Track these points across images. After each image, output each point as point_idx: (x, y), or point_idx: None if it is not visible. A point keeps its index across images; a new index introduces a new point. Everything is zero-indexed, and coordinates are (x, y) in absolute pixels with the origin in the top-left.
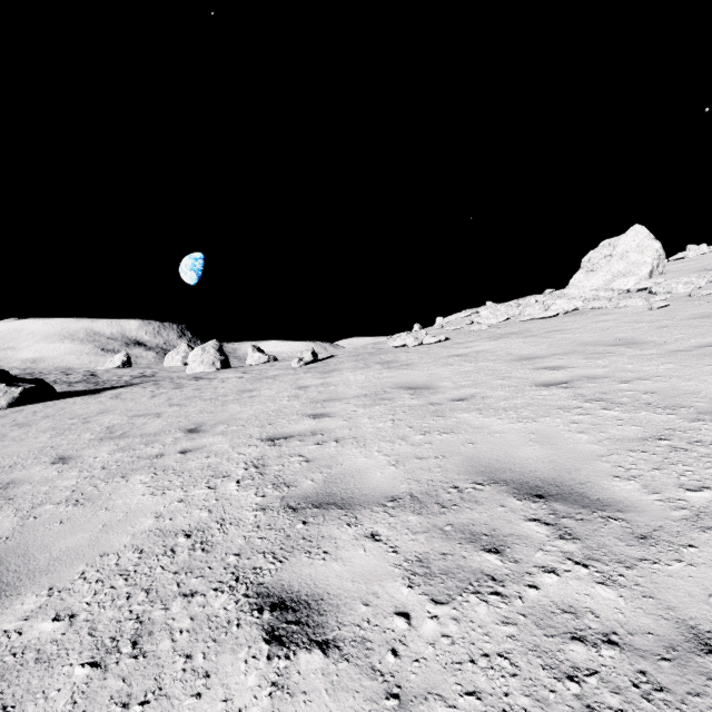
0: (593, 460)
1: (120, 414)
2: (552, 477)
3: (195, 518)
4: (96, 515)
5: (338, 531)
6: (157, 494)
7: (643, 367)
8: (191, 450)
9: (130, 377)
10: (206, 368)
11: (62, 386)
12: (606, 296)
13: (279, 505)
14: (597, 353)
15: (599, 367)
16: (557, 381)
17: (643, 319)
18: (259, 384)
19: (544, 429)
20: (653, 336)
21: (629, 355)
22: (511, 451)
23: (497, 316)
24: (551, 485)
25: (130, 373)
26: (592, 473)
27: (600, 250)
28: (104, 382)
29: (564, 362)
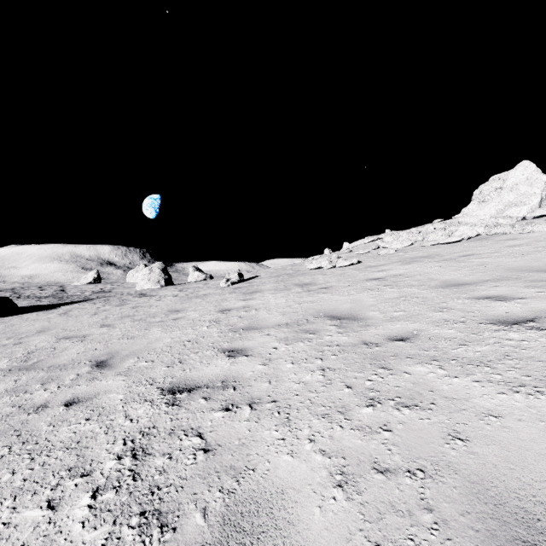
0: None
1: (53, 334)
2: None
3: None
4: None
5: None
6: None
7: None
8: (80, 400)
9: (91, 292)
10: (152, 285)
11: (32, 301)
12: (505, 223)
13: None
14: (539, 280)
15: None
16: (517, 316)
17: None
18: (188, 304)
19: None
20: None
21: None
22: None
23: (402, 241)
24: None
25: (93, 288)
26: None
27: (490, 184)
28: (67, 297)
29: (505, 290)
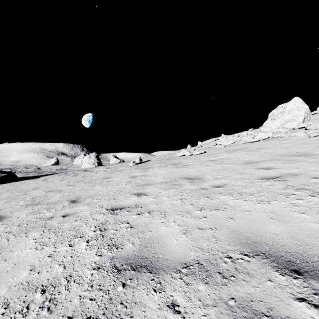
0: None
1: (42, 190)
2: (299, 252)
3: (53, 273)
4: None
5: (147, 297)
6: (38, 249)
7: None
8: (69, 214)
9: (55, 170)
10: (90, 166)
11: (23, 174)
12: (283, 131)
13: (109, 265)
14: (289, 160)
15: (294, 168)
16: (272, 176)
17: (307, 142)
18: (113, 174)
19: (277, 210)
20: (317, 151)
21: (308, 161)
22: (260, 226)
23: (229, 141)
24: (301, 260)
25: (56, 167)
26: None
27: (277, 109)
28: (42, 172)
29: (272, 165)
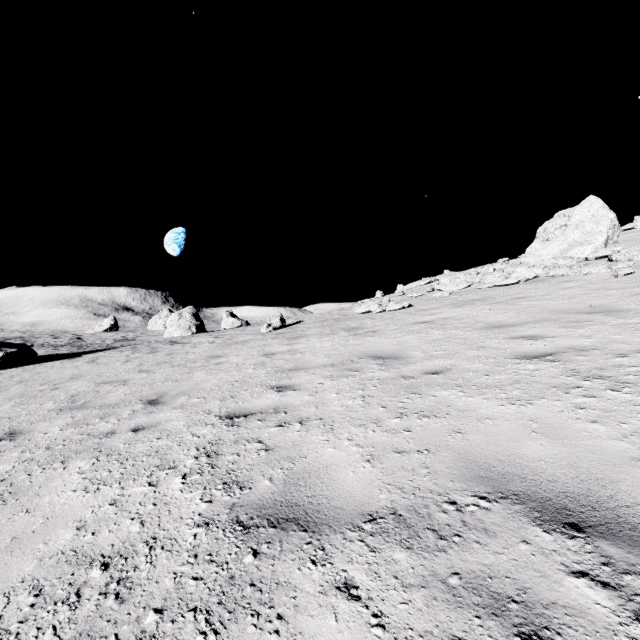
0: (628, 465)
1: (89, 380)
2: (581, 493)
3: (121, 535)
4: (11, 520)
5: (299, 573)
6: (90, 490)
7: (635, 338)
8: (145, 427)
9: (112, 341)
10: (182, 333)
11: (48, 349)
12: (566, 264)
13: (227, 519)
14: (574, 321)
15: (582, 337)
16: (540, 352)
17: (612, 286)
18: (228, 349)
19: (546, 416)
20: (630, 303)
21: (611, 324)
22: (512, 446)
23: (458, 283)
24: (584, 507)
25: (114, 336)
26: (636, 488)
27: (555, 221)
28: (87, 345)
29: (540, 330)
